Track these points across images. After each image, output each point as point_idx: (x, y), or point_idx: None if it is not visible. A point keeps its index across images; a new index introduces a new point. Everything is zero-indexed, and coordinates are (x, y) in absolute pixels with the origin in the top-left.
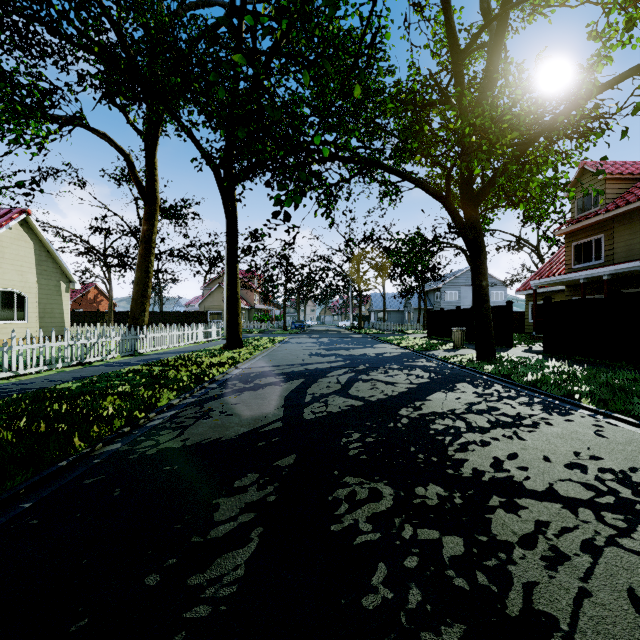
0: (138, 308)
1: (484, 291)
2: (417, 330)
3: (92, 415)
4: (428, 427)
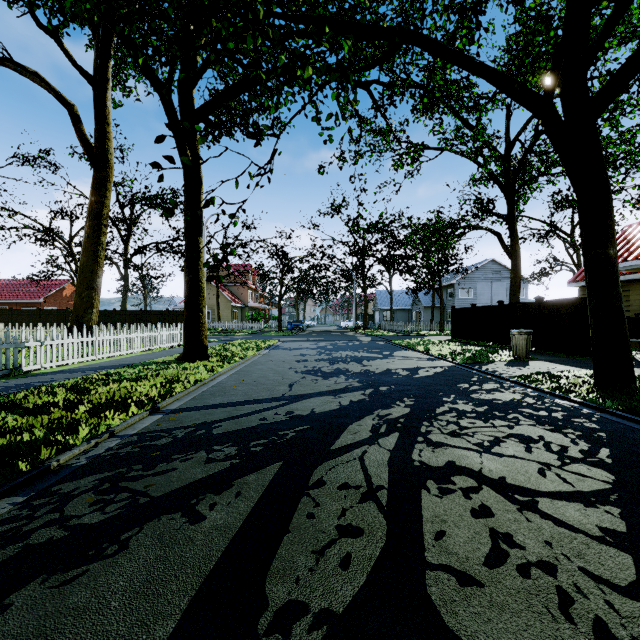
0: (83, 303)
1: (612, 265)
2: (432, 331)
3: None
4: None
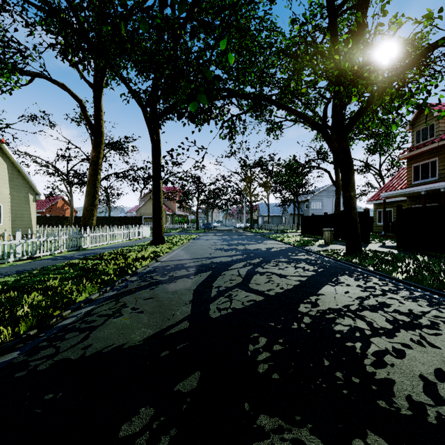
0: (88, 214)
1: (352, 200)
2: (292, 230)
3: (7, 314)
4: (332, 329)
